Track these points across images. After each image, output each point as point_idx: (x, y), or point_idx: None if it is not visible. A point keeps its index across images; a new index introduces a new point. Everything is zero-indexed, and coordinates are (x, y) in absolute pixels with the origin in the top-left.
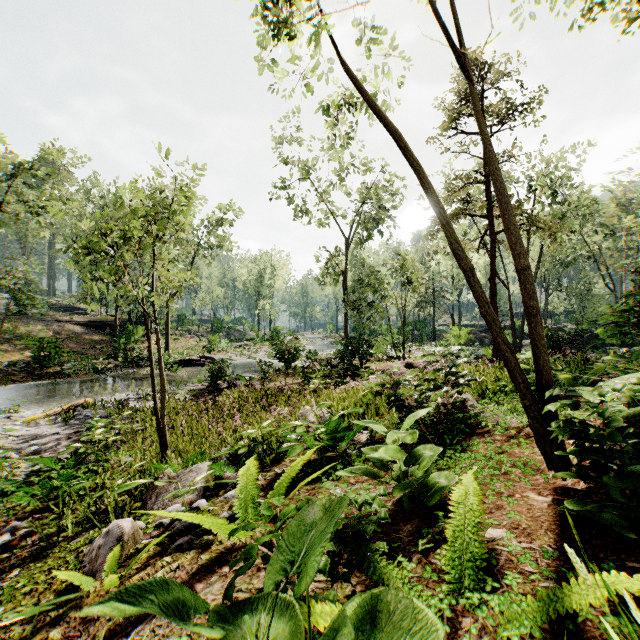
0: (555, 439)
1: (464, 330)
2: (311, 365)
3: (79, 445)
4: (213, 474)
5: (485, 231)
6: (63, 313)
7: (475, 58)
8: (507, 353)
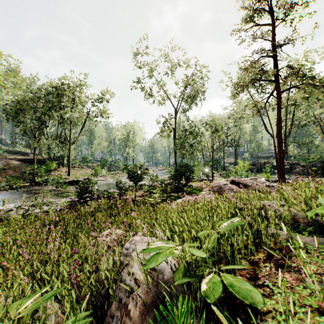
0: None
1: (246, 163)
2: (154, 184)
3: None
4: None
5: (271, 92)
6: (14, 155)
7: None
8: None
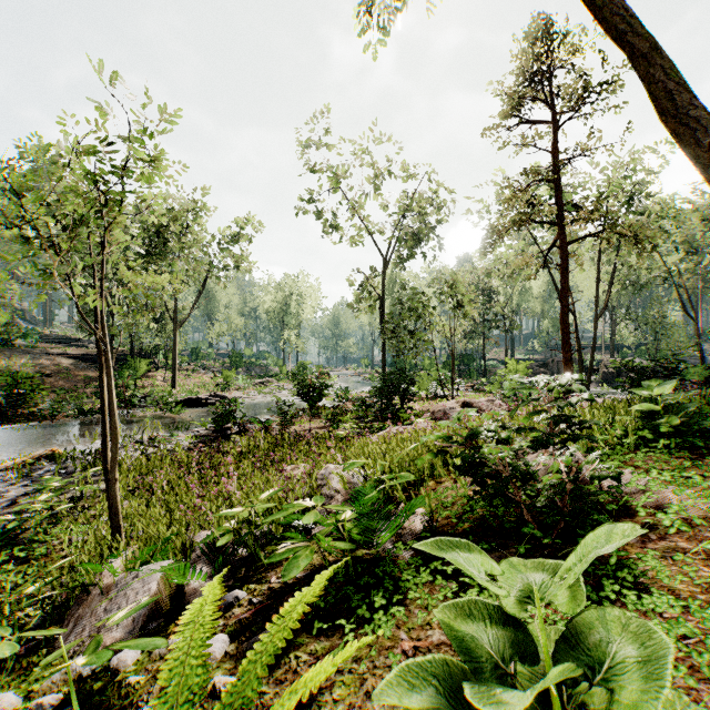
0: None
1: (522, 364)
2: (342, 405)
3: (11, 517)
4: (174, 581)
5: (554, 241)
6: (57, 345)
7: (544, 25)
8: None
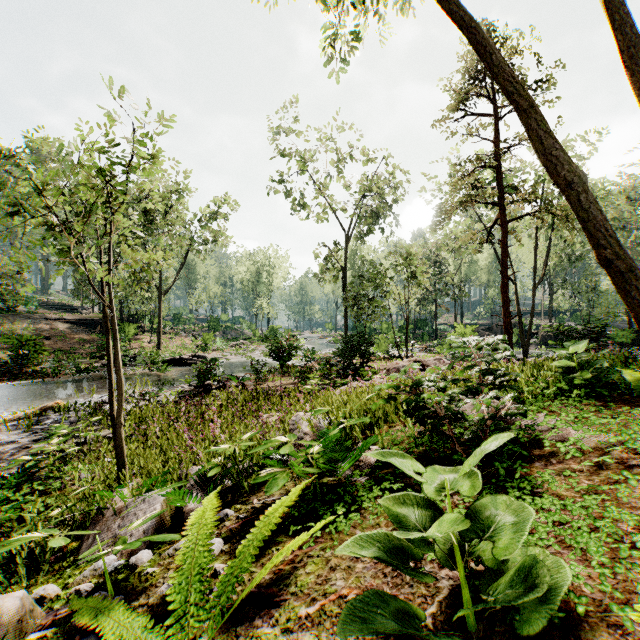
0: None
1: (469, 328)
2: (309, 364)
3: (29, 458)
4: (173, 504)
5: (495, 220)
6: (54, 311)
7: (486, 30)
8: None
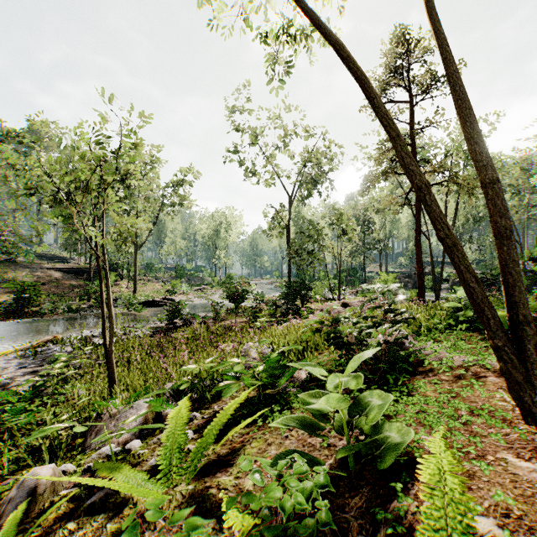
0: (536, 388)
1: (391, 275)
2: (259, 305)
3: (38, 379)
4: (154, 410)
5: (411, 188)
6: (48, 261)
7: (402, 34)
8: (472, 283)
